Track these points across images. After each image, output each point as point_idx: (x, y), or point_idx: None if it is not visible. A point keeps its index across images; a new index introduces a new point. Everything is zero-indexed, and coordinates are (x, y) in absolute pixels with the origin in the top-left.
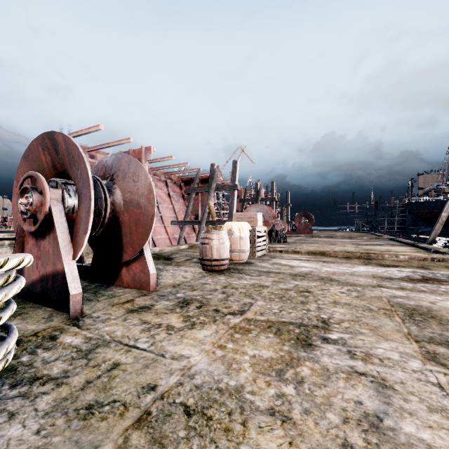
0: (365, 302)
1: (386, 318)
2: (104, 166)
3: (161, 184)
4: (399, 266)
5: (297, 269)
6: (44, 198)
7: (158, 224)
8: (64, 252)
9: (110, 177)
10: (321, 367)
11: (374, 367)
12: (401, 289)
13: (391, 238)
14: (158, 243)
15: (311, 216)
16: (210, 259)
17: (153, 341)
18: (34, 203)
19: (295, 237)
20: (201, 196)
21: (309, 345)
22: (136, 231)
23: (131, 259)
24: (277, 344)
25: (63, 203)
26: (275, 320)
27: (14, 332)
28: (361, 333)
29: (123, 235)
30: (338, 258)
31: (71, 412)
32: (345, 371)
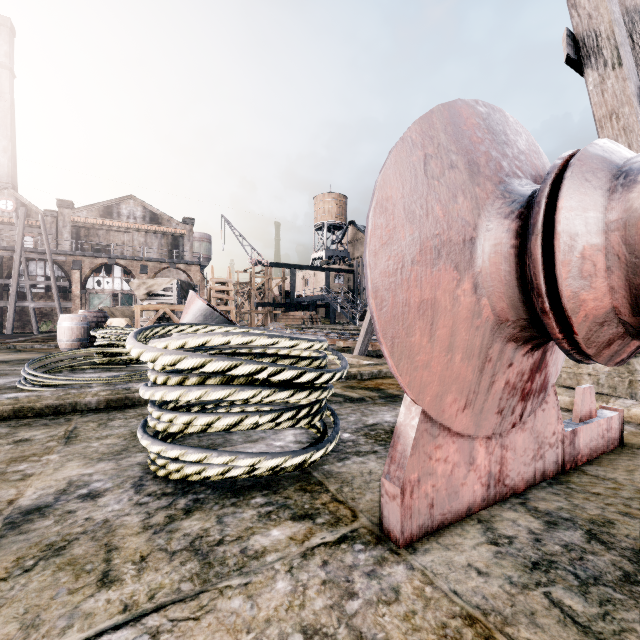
0: None
1: None
2: None
3: None
4: None
5: None
6: None
7: None
8: None
9: None
10: None
11: None
12: None
13: None
14: None
15: None
16: None
17: None
18: None
19: None
20: None
21: None
22: None
23: None
24: None
25: None
26: None
27: (245, 453)
28: None
29: None
30: None
31: (79, 535)
32: None
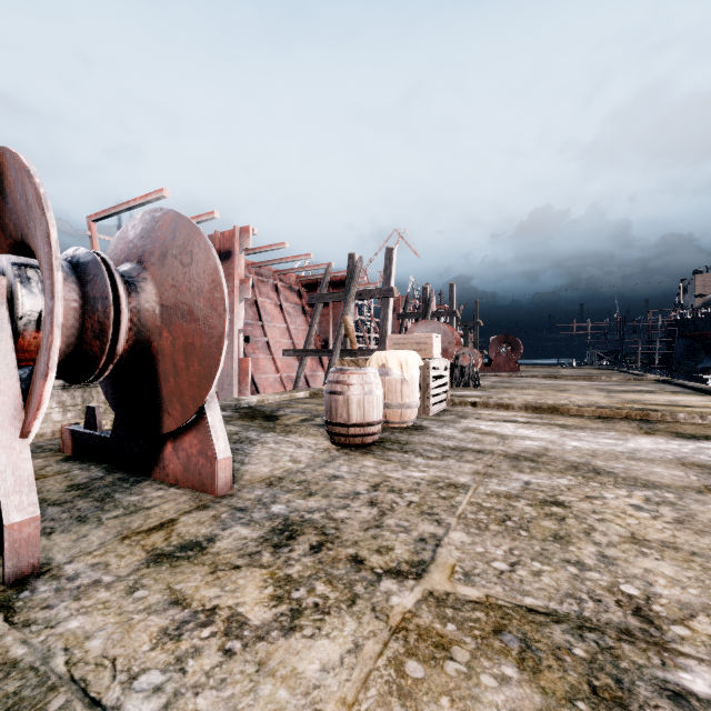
0: (710, 541)
1: None
2: (128, 237)
3: (267, 290)
4: None
5: (516, 442)
6: None
7: (262, 354)
8: None
9: (137, 258)
10: None
11: None
12: None
13: (665, 380)
14: (263, 387)
15: (518, 341)
16: (346, 423)
17: (175, 687)
18: None
19: (492, 377)
20: (334, 310)
21: None
22: (187, 369)
23: (182, 426)
24: None
25: (13, 307)
26: (507, 601)
27: None
28: None
29: (161, 378)
30: (586, 419)
31: None
32: None
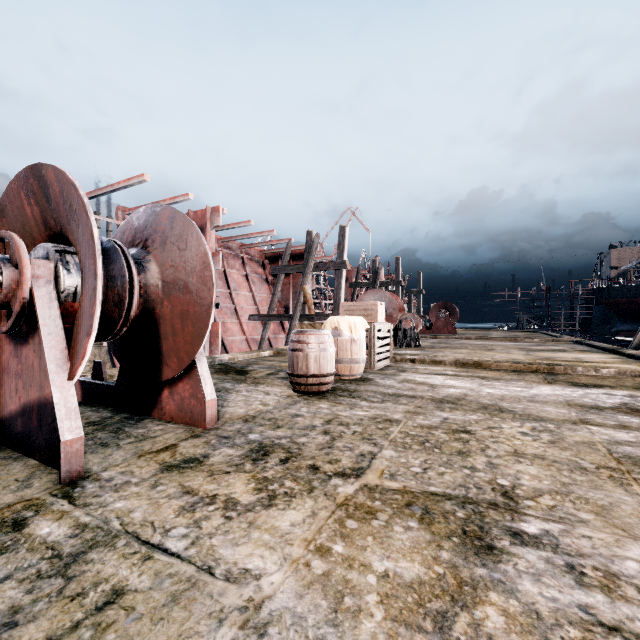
0: (570, 454)
1: (618, 488)
2: (133, 226)
3: (235, 262)
4: (605, 387)
5: (442, 390)
6: (20, 276)
7: (230, 319)
8: (54, 368)
9: (142, 244)
10: (524, 607)
11: (634, 609)
12: (623, 428)
13: (577, 341)
14: (231, 348)
15: (455, 308)
16: (305, 374)
17: (196, 534)
18: (4, 283)
19: (432, 339)
20: (293, 279)
21: (489, 549)
22: (183, 330)
23: (177, 375)
24: (427, 545)
25: (57, 283)
26: (417, 489)
27: None
28: (581, 521)
29: (162, 337)
30: (503, 372)
31: None
32: (576, 620)
